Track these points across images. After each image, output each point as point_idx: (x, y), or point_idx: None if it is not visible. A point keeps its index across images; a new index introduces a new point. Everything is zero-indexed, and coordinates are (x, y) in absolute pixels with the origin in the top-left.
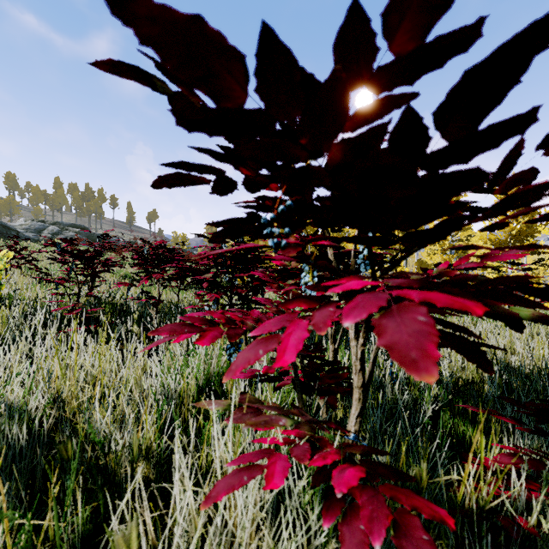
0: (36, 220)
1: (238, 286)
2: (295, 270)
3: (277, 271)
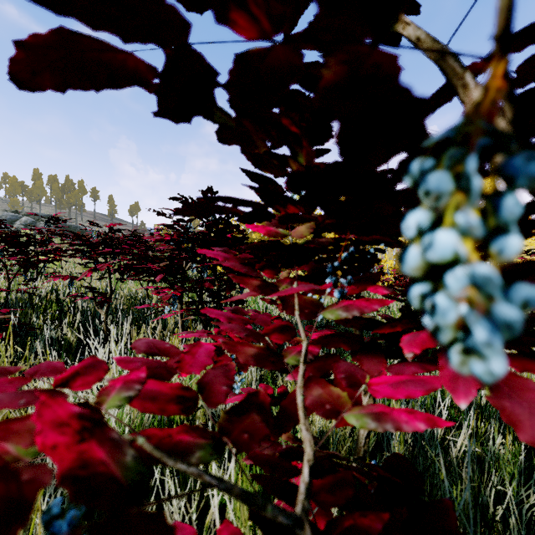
0: (9, 211)
1: (207, 280)
2: (302, 244)
3: (259, 245)
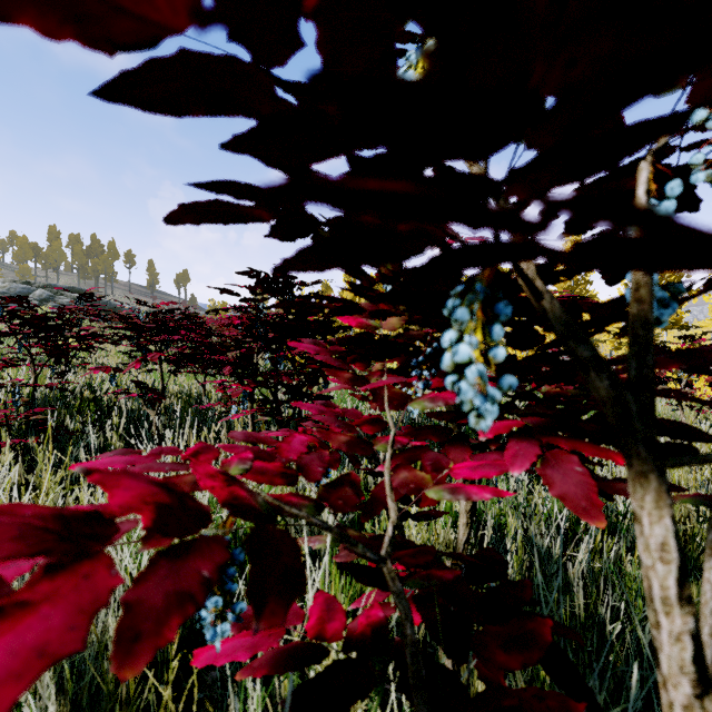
0: (19, 282)
1: (284, 373)
2: (393, 337)
3: (350, 339)
